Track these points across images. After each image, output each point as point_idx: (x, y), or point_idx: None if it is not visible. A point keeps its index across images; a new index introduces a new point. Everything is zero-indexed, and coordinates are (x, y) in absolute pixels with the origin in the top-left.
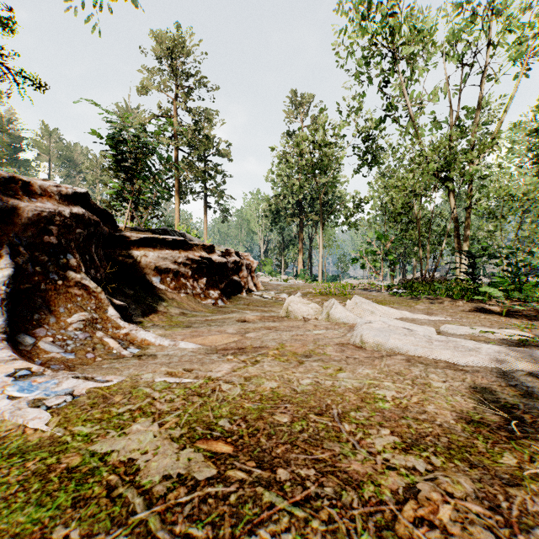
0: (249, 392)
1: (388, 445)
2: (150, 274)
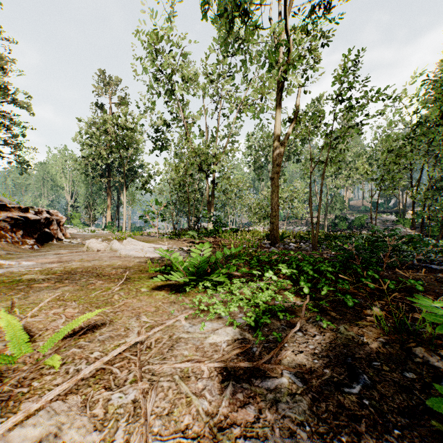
0: (67, 268)
1: (109, 269)
2: None
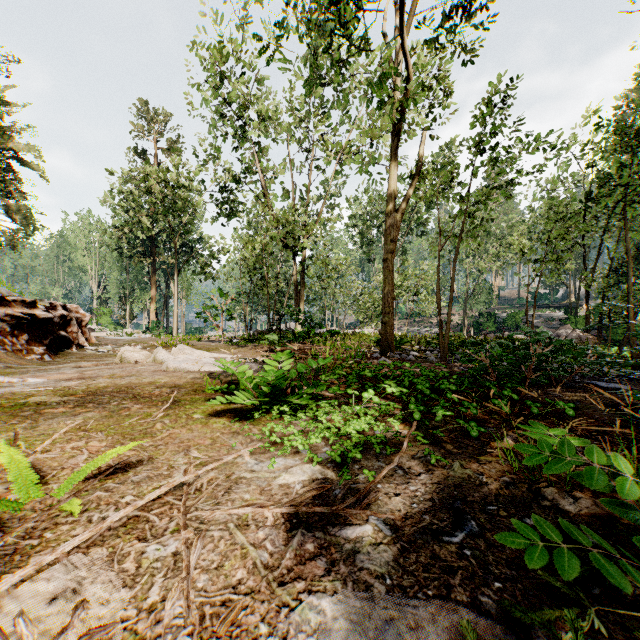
0: (92, 387)
1: (151, 388)
2: None
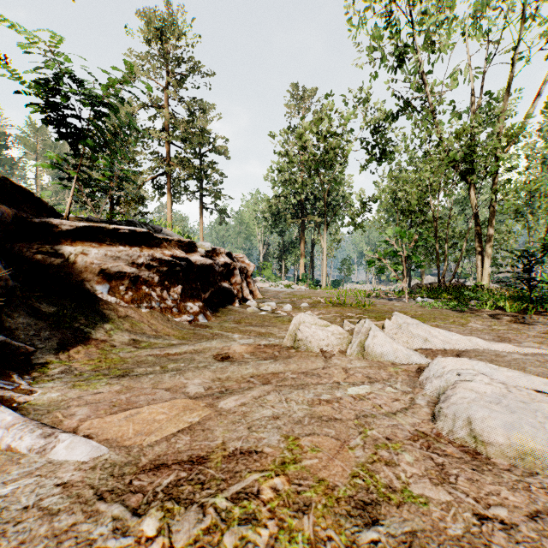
0: None
1: None
2: (92, 280)
